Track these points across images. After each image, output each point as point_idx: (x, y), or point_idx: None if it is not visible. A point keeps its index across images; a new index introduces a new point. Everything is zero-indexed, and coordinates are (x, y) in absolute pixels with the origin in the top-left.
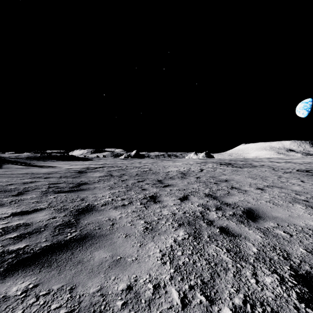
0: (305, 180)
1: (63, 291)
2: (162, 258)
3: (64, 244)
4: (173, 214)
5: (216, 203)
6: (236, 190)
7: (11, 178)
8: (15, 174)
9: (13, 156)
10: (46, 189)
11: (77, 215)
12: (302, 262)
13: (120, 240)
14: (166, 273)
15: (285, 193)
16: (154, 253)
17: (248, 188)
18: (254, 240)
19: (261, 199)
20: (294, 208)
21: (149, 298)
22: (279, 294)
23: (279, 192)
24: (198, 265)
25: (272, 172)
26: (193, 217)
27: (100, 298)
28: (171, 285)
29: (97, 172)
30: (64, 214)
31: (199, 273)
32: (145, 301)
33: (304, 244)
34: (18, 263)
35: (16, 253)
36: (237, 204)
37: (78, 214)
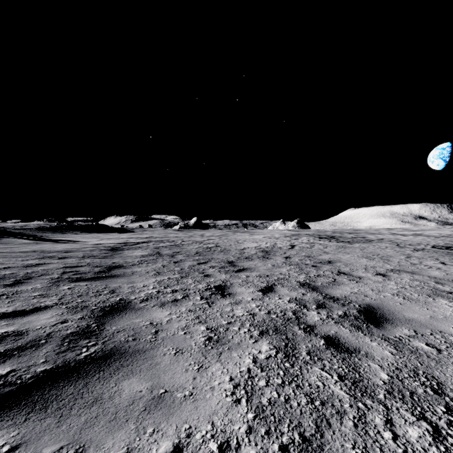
0: (447, 261)
1: None
2: (234, 393)
3: (75, 367)
4: (252, 315)
5: (317, 297)
6: (345, 276)
7: (8, 259)
8: (15, 253)
9: (17, 226)
10: (59, 275)
11: (101, 318)
12: None
13: (166, 360)
14: (240, 420)
15: (419, 281)
16: (220, 383)
17: (363, 273)
18: (381, 360)
19: (385, 291)
20: (437, 305)
21: None
22: None
23: (411, 279)
24: (294, 406)
25: (396, 249)
26: (282, 320)
27: None
28: (250, 445)
29: (138, 249)
30: (81, 316)
31: (296, 421)
32: None
33: None
34: None
35: None
36: (349, 299)
37: (104, 316)
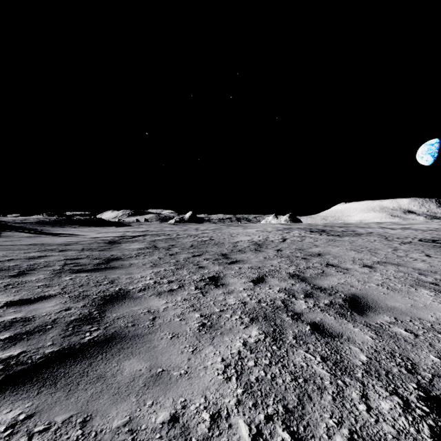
0: (432, 253)
1: (71, 425)
2: (225, 372)
3: (80, 349)
4: (243, 303)
5: (306, 287)
6: (334, 268)
7: (11, 251)
8: (18, 246)
9: (17, 220)
10: (60, 266)
11: (102, 306)
12: (435, 377)
13: (163, 344)
14: (230, 394)
15: (404, 272)
16: (213, 363)
17: (350, 265)
18: (361, 343)
19: (370, 282)
20: (418, 295)
21: (203, 435)
22: (403, 428)
23: (396, 271)
24: (279, 382)
25: (384, 242)
26: (272, 308)
27: (127, 436)
28: (238, 415)
29: (135, 242)
30: (83, 304)
31: (281, 395)
32: (197, 440)
33: (437, 349)
34: (6, 380)
35: (6, 363)
36: (336, 289)
37: (104, 304)
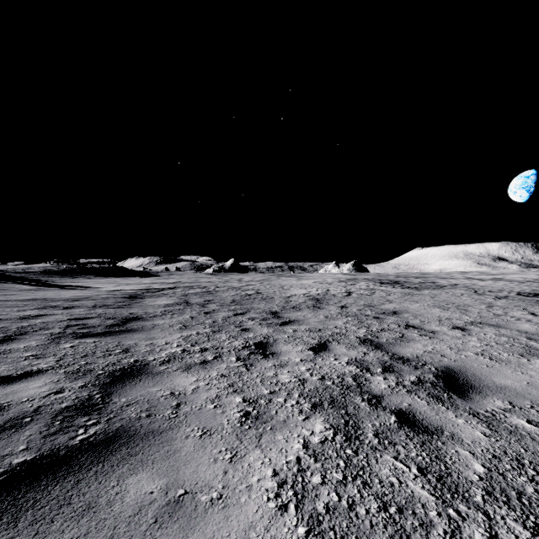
0: (538, 311)
1: None
2: (279, 495)
3: (65, 457)
4: (301, 381)
5: (383, 358)
6: (416, 331)
7: (1, 309)
8: (11, 302)
9: (19, 269)
10: (61, 329)
11: (108, 386)
12: None
13: (189, 446)
14: (287, 538)
15: (508, 337)
16: (260, 480)
17: (437, 327)
18: (472, 444)
19: (467, 349)
20: (534, 368)
21: None
22: None
23: (497, 335)
24: (361, 514)
25: (474, 297)
26: (340, 388)
27: None
28: None
29: (162, 297)
30: (82, 384)
31: (366, 538)
32: None
33: None
34: None
35: None
36: (423, 360)
37: (112, 383)
